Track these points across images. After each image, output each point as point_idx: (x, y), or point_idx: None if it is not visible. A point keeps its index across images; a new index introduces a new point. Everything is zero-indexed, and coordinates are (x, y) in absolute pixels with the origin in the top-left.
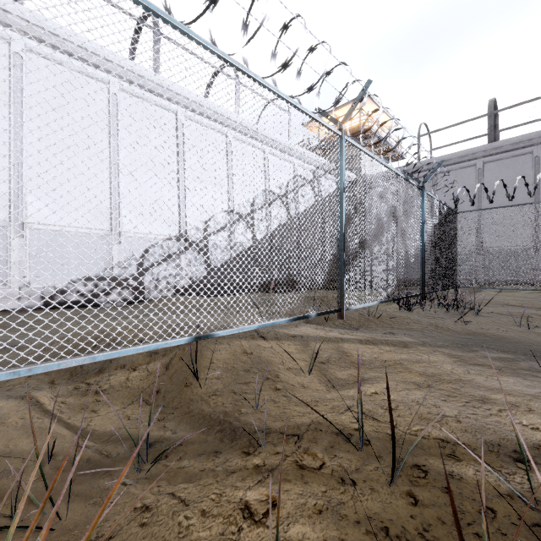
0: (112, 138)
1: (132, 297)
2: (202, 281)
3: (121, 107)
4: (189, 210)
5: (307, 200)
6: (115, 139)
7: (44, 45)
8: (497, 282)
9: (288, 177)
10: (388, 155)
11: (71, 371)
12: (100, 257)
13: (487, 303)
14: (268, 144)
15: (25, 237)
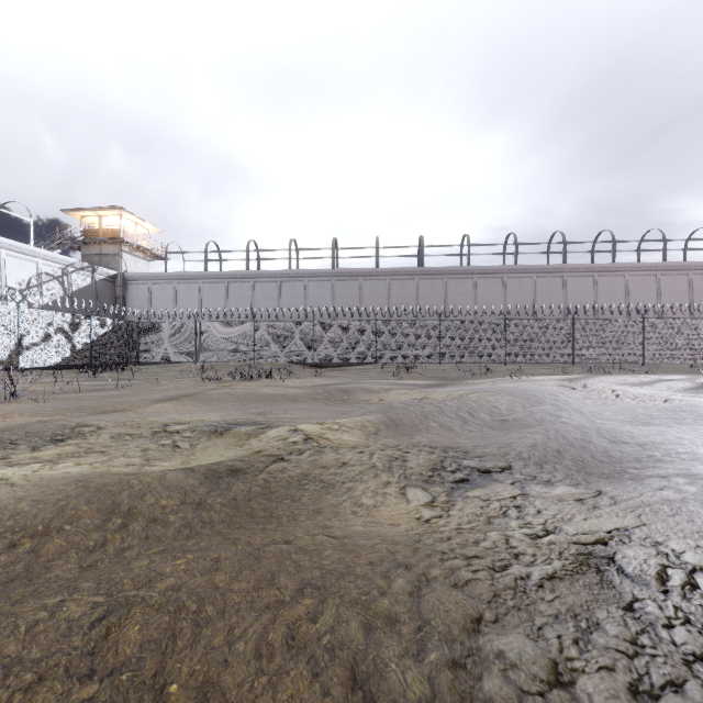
0: None
1: None
2: None
3: None
4: None
5: (54, 294)
6: None
7: None
8: (156, 359)
9: (31, 275)
10: (155, 256)
11: None
12: None
13: (123, 367)
14: (5, 248)
15: None
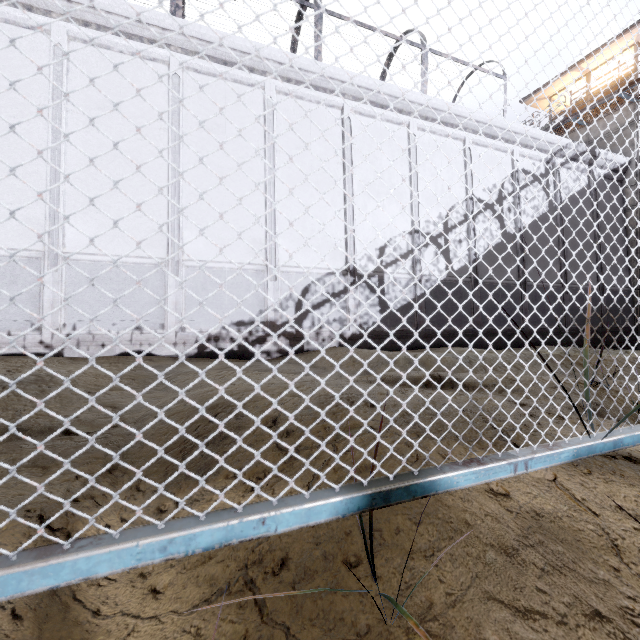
0: (267, 152)
1: (289, 347)
2: (375, 329)
3: (277, 114)
4: (358, 235)
5: (534, 207)
6: (271, 153)
7: (199, 58)
8: None
9: (503, 175)
10: None
11: (168, 464)
12: (254, 297)
13: None
14: (470, 129)
15: (181, 276)
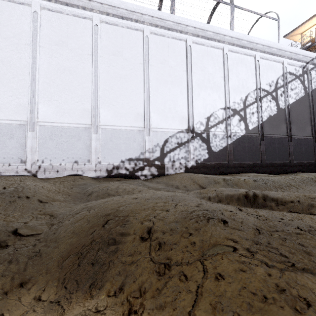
0: (145, 65)
1: (157, 172)
2: (205, 163)
3: (150, 45)
4: (195, 110)
5: (296, 93)
6: (147, 66)
7: (108, 16)
8: None
9: (277, 75)
10: None
11: (66, 268)
12: (138, 145)
13: None
14: (258, 50)
15: (99, 134)
